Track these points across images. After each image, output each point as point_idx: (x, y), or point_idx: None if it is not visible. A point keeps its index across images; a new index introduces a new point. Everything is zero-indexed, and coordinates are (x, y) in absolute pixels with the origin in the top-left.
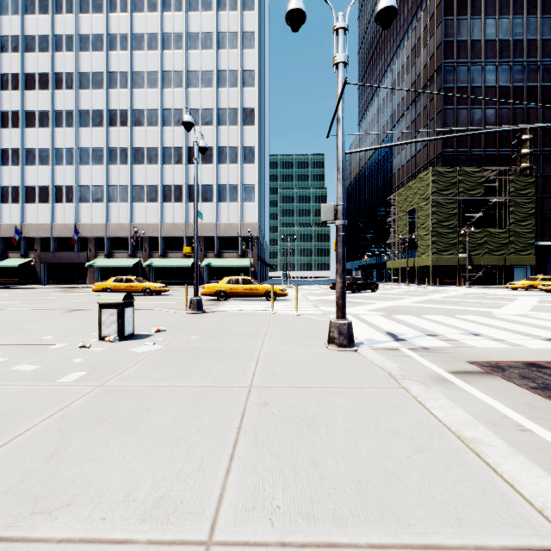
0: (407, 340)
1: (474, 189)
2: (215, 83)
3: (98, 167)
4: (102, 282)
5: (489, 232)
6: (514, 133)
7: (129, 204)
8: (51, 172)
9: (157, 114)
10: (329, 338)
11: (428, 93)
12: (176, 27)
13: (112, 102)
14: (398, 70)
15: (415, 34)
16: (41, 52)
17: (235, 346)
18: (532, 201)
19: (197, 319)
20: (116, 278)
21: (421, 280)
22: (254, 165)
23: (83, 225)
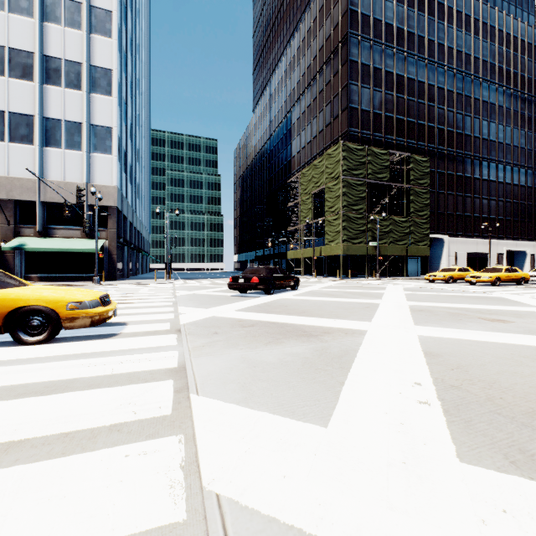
0: None
1: (381, 173)
2: None
3: None
4: None
5: (394, 221)
6: (408, 125)
7: None
8: None
9: None
10: None
11: (332, 66)
12: None
13: None
14: (298, 44)
15: (317, 4)
16: None
17: None
18: (427, 192)
19: None
20: None
21: (324, 271)
22: (111, 98)
23: None
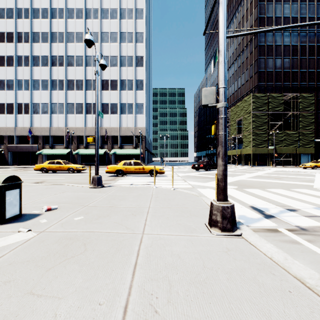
0: (277, 217)
1: (278, 107)
2: (119, 40)
3: (45, 91)
4: (40, 164)
5: (287, 133)
6: (301, 74)
7: (64, 115)
8: (14, 94)
9: (82, 59)
10: (211, 221)
11: (249, 49)
12: (94, 5)
13: (54, 51)
14: None
15: (240, 14)
16: (8, 19)
17: (115, 232)
18: (312, 115)
19: (94, 194)
20: (50, 161)
21: (244, 162)
22: (143, 91)
23: (35, 128)
